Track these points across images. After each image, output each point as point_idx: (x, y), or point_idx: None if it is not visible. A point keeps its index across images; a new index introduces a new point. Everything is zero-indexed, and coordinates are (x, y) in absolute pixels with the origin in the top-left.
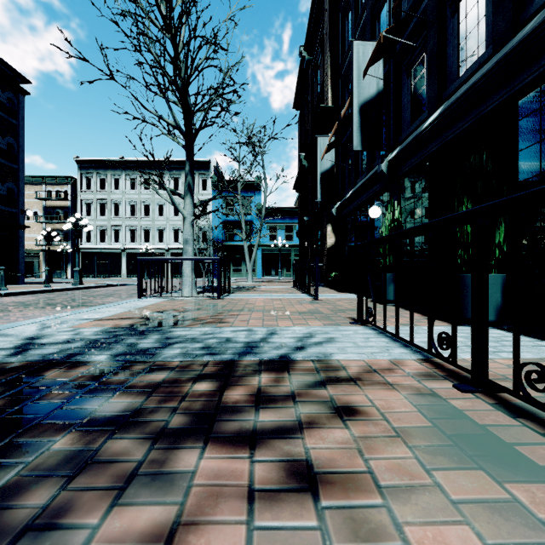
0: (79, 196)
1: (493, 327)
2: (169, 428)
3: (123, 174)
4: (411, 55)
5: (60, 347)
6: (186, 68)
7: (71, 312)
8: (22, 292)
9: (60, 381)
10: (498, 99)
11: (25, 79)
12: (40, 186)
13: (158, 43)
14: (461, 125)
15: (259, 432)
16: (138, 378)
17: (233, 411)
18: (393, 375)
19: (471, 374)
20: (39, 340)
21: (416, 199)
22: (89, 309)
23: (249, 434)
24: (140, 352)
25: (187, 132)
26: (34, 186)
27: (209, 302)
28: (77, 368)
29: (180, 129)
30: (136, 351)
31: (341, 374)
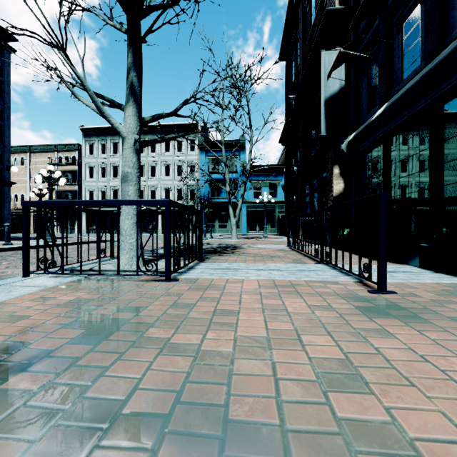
0: (84, 160)
1: None
2: None
3: (121, 140)
4: None
5: None
6: None
7: None
8: None
9: None
10: None
11: (11, 35)
12: (53, 153)
13: None
14: None
15: None
16: None
17: None
18: None
19: None
20: None
21: None
22: None
23: None
24: None
25: None
26: (48, 153)
27: (134, 296)
28: None
29: None
30: None
31: None
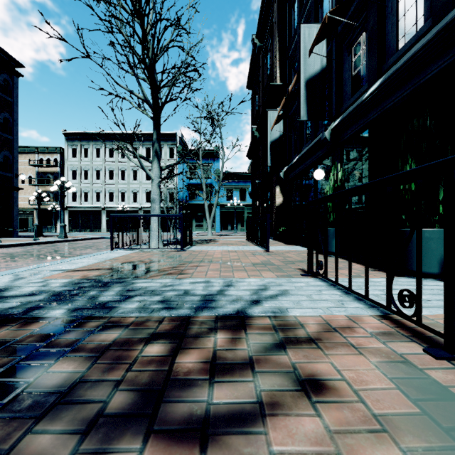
0: (66, 163)
1: (437, 279)
2: (108, 411)
3: (103, 145)
4: (352, 35)
5: (22, 301)
6: (153, 48)
7: (48, 263)
8: (13, 244)
9: (7, 341)
10: (438, 67)
11: (19, 63)
12: (34, 154)
13: (128, 24)
14: (400, 94)
15: (212, 418)
16: (89, 338)
17: (184, 385)
18: (354, 334)
19: (443, 337)
20: (6, 292)
21: (357, 162)
22: (65, 260)
23: (201, 422)
24: (99, 306)
25: (154, 105)
26: (29, 154)
27: (172, 254)
28: (30, 324)
29: (148, 102)
30: (95, 305)
31: (299, 333)
